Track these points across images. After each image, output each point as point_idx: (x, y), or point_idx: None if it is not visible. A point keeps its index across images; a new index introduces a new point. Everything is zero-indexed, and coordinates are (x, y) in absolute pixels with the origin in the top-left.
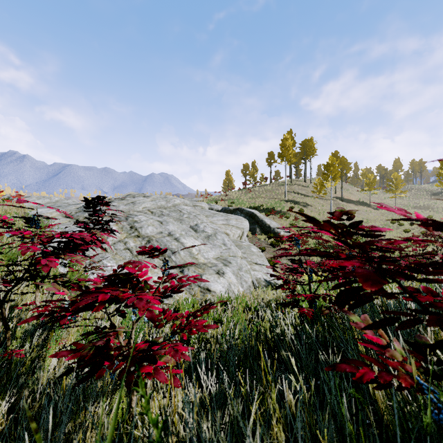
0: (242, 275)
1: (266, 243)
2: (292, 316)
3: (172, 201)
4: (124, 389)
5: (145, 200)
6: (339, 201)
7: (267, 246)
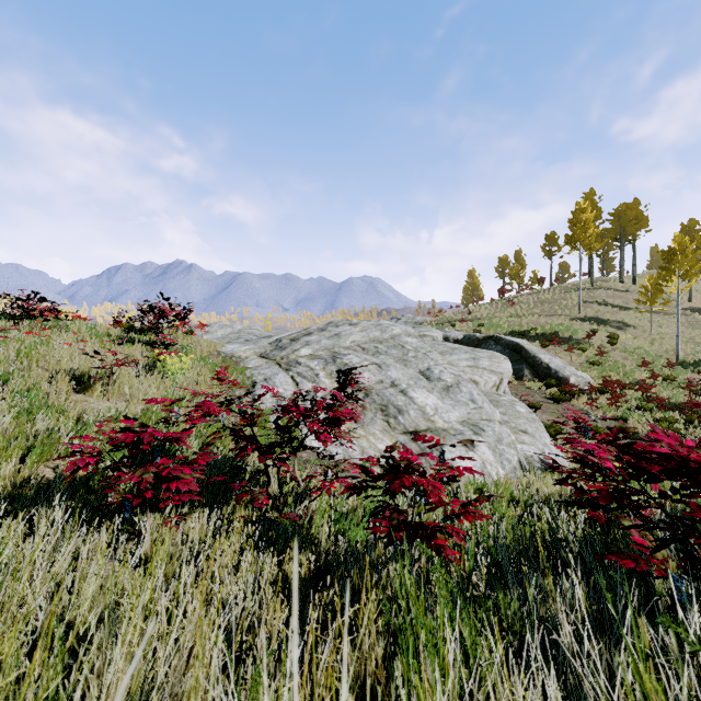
0: (503, 451)
1: (541, 396)
2: (580, 519)
3: (388, 330)
4: (395, 564)
5: (353, 330)
6: (698, 315)
7: (544, 401)
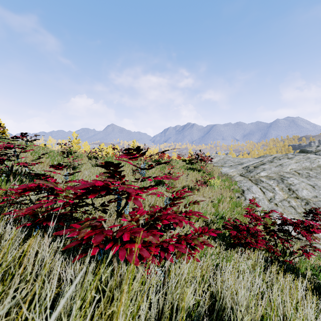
0: None
1: None
2: None
3: (315, 161)
4: None
5: (290, 162)
6: None
7: None
